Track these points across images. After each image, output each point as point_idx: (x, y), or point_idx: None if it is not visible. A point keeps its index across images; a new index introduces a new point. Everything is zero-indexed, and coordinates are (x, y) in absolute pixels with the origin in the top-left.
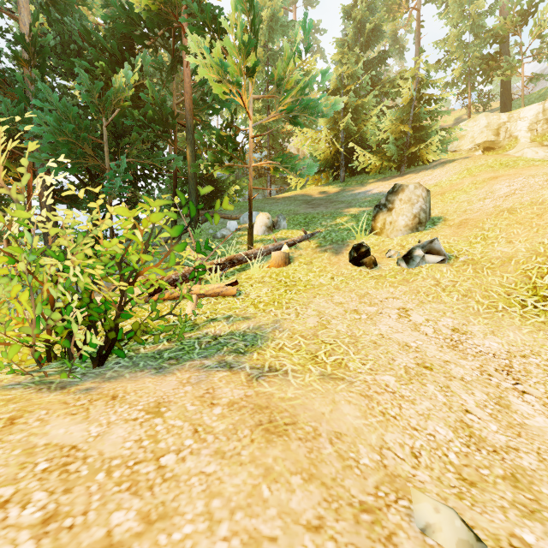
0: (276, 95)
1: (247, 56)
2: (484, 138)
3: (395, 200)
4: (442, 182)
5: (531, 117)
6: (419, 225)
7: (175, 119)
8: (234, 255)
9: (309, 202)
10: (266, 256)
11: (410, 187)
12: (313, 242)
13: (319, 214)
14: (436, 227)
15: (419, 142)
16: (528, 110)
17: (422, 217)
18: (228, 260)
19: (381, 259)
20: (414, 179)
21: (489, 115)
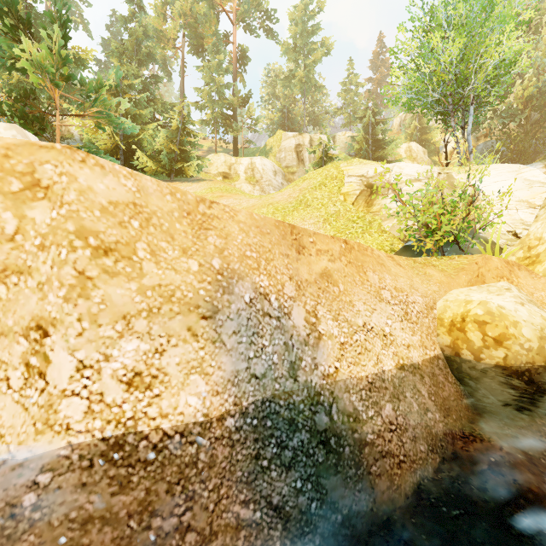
0: None
1: (63, 66)
2: (223, 169)
3: None
4: (197, 193)
5: (246, 165)
6: None
7: None
8: None
9: None
10: None
11: None
12: None
13: None
14: None
15: (183, 161)
16: (245, 160)
17: None
18: None
19: None
20: (181, 186)
21: (226, 155)
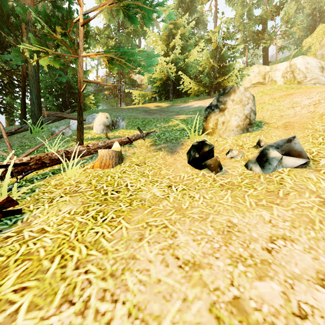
0: (125, 37)
1: None
2: (257, 80)
3: (227, 101)
4: None
5: (283, 69)
6: (250, 126)
7: (20, 22)
8: (45, 153)
9: (147, 111)
10: (96, 154)
11: (241, 89)
12: (148, 141)
13: (155, 119)
14: (263, 128)
15: (222, 75)
16: (281, 65)
17: (252, 118)
18: (34, 160)
19: (223, 160)
20: None
21: (259, 66)
